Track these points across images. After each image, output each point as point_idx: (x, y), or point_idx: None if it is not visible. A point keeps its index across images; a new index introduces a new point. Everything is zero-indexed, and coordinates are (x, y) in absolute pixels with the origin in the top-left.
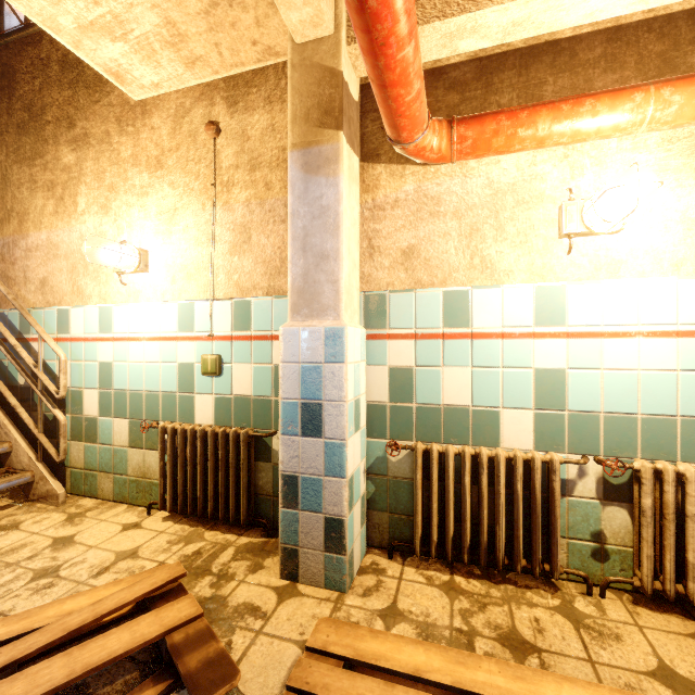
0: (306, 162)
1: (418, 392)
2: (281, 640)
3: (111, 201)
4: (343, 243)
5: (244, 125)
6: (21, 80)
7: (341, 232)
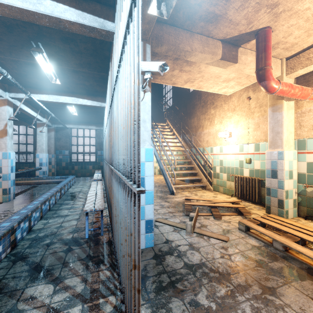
0: (273, 109)
1: None
2: None
3: (222, 121)
4: (284, 129)
5: (257, 96)
6: (202, 96)
7: (283, 126)
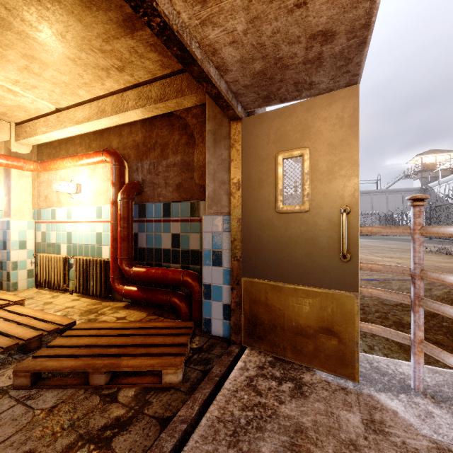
0: (6, 174)
1: (47, 239)
2: None
3: None
4: (12, 197)
5: None
6: None
7: (11, 194)
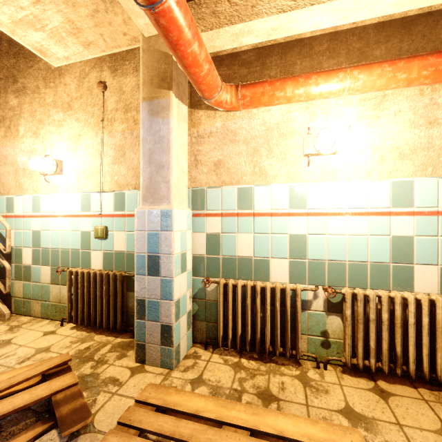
0: (151, 109)
1: (223, 248)
2: (127, 397)
3: (40, 129)
4: (172, 159)
5: (121, 84)
6: None
7: (171, 152)
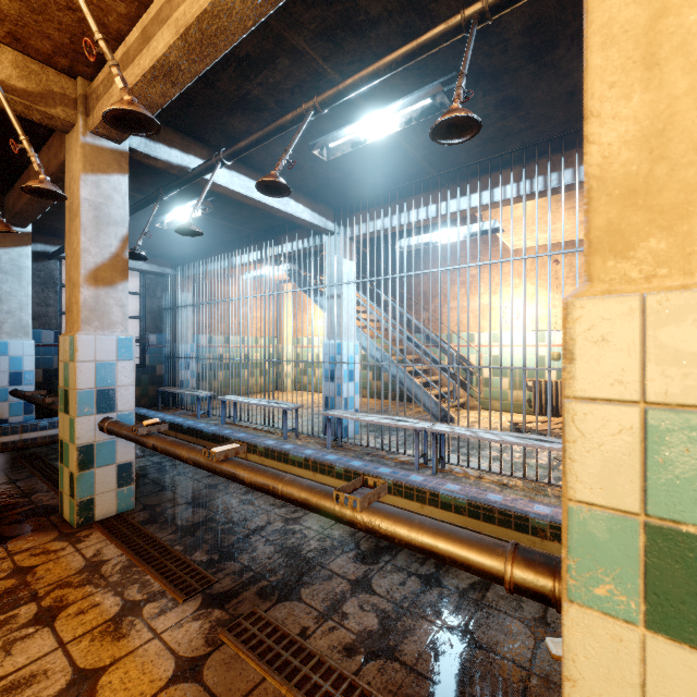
0: None
1: None
2: None
3: (497, 290)
4: None
5: (571, 261)
6: None
7: None
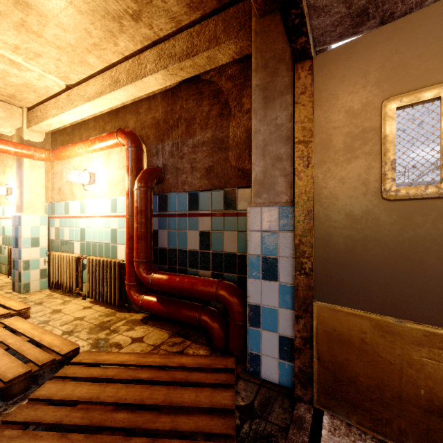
0: (18, 165)
1: (60, 236)
2: None
3: (5, 170)
4: (24, 189)
5: None
6: None
7: (23, 186)
